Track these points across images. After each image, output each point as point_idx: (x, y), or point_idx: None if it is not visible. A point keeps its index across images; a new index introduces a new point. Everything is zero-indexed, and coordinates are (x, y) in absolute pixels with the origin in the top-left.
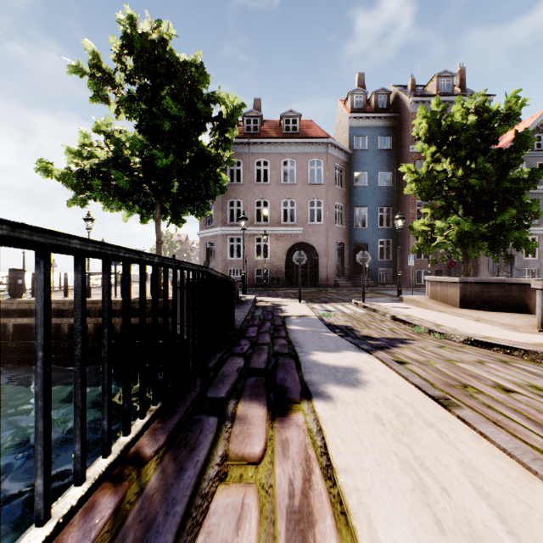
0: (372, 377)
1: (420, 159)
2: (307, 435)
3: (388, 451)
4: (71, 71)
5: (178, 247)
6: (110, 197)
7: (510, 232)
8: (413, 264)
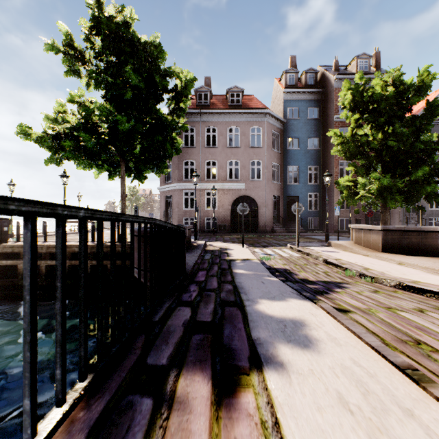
0: (322, 333)
1: (342, 127)
2: (261, 434)
3: None
4: (48, 49)
5: (143, 199)
6: (80, 156)
7: (423, 186)
8: (339, 214)
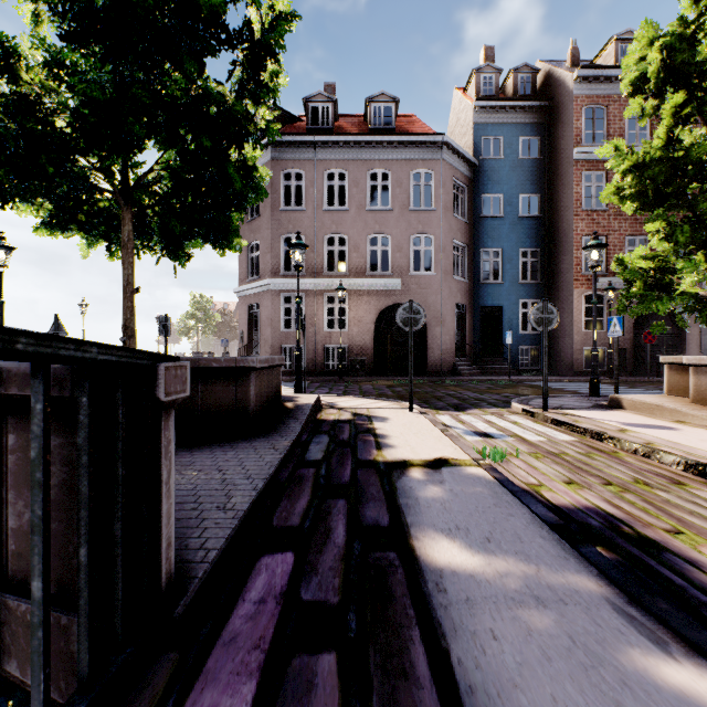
0: None
1: (590, 171)
2: None
3: None
4: None
5: (218, 317)
6: None
7: None
8: (621, 333)
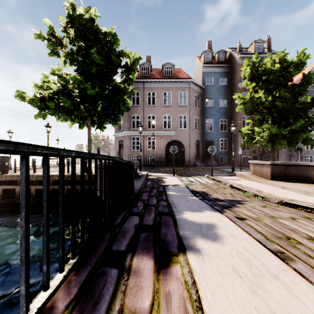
0: (226, 232)
1: (244, 91)
2: (185, 288)
3: (249, 306)
4: (37, 37)
5: (102, 143)
6: (60, 113)
7: (300, 134)
8: (241, 153)
